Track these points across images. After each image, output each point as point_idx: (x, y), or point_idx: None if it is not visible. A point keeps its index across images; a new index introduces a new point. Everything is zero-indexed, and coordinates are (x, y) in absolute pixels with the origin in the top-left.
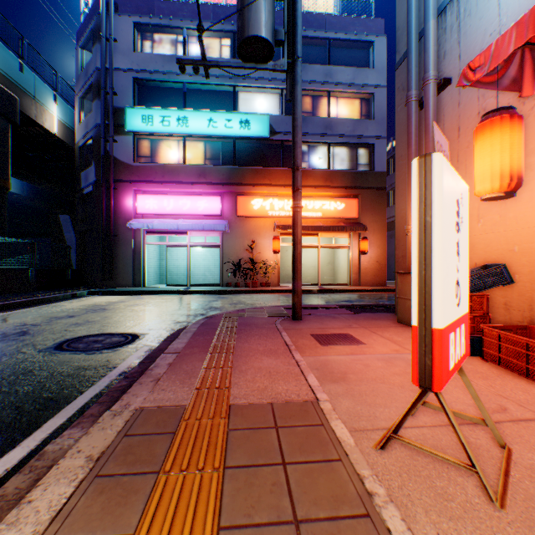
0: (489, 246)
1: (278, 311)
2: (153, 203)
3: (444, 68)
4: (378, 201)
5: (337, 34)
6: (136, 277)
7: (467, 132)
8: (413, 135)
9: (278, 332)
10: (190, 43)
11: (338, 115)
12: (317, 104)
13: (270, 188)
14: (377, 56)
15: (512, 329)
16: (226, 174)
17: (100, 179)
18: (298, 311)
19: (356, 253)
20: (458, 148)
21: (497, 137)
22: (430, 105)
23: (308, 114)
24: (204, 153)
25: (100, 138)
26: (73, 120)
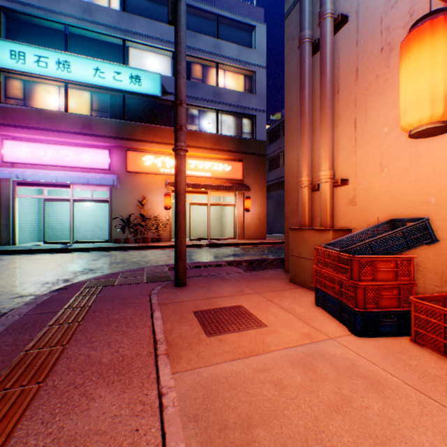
0: (396, 198)
1: (161, 273)
2: (26, 151)
3: (339, 7)
4: (259, 165)
5: (225, 12)
6: (3, 235)
7: (368, 72)
8: (307, 79)
9: (150, 311)
10: None
11: (226, 86)
12: (207, 73)
13: (162, 146)
14: (258, 40)
15: (440, 299)
16: (115, 127)
17: None
18: (181, 275)
19: (241, 211)
20: (356, 91)
21: (441, 45)
22: (327, 42)
23: (199, 81)
24: (90, 103)
25: None
26: None
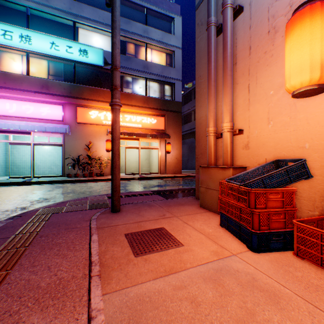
0: (279, 143)
1: (101, 201)
2: None
3: (237, 0)
4: (177, 119)
5: (152, 6)
6: None
7: (258, 49)
8: (213, 54)
9: (89, 235)
10: None
11: (153, 61)
12: (138, 50)
13: (104, 104)
14: (176, 28)
15: (314, 221)
16: (67, 88)
17: None
18: (116, 203)
19: (164, 153)
20: (250, 63)
21: (318, 24)
22: (228, 25)
23: (133, 56)
24: (48, 69)
25: None
26: None
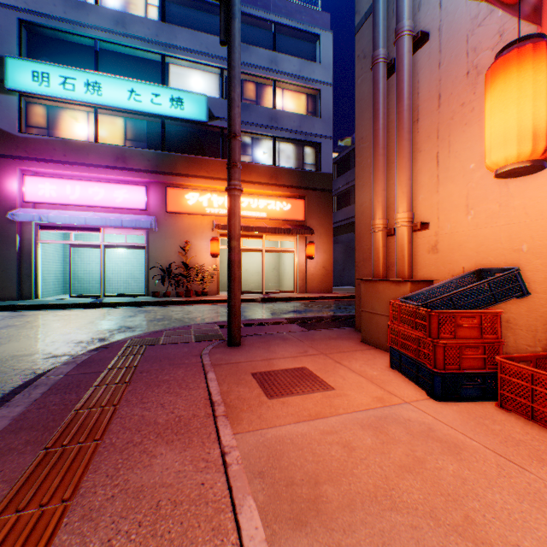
0: (484, 244)
1: (211, 331)
2: (50, 189)
3: (419, 22)
4: (325, 203)
5: (283, 19)
6: (24, 287)
7: (452, 99)
8: (381, 106)
9: (203, 372)
10: None
11: (285, 108)
12: (261, 92)
13: (208, 181)
14: (324, 51)
15: (531, 360)
16: (153, 160)
17: None
18: (235, 333)
19: (303, 258)
20: (439, 121)
21: (529, 76)
22: (405, 64)
23: (252, 103)
24: (124, 132)
25: None
26: None
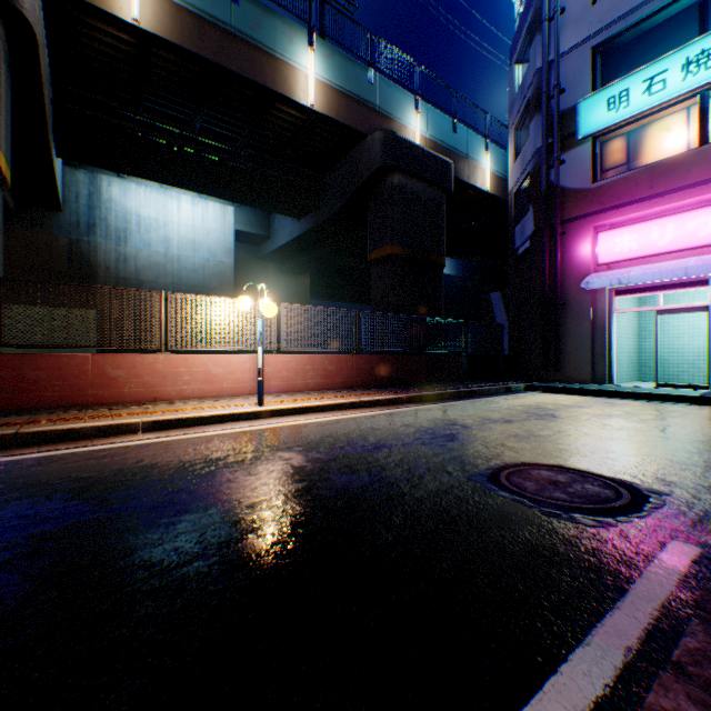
0: None
1: None
2: (626, 241)
3: None
4: None
5: None
6: (594, 368)
7: None
8: None
9: None
10: None
11: None
12: None
13: None
14: None
15: None
16: None
17: (539, 226)
18: None
19: None
20: None
21: None
22: None
23: None
24: None
25: (539, 168)
26: (505, 166)
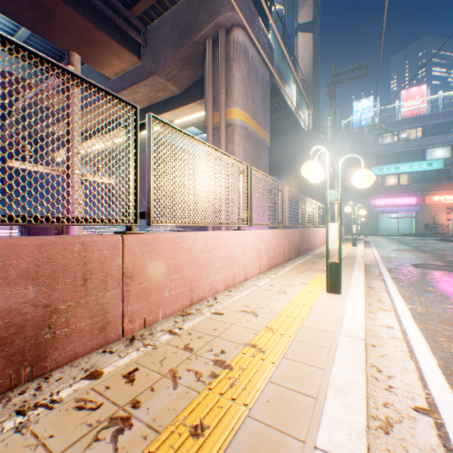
0: None
1: None
2: (382, 202)
3: None
4: None
5: None
6: (373, 230)
7: None
8: None
9: None
10: (397, 134)
11: None
12: None
13: (443, 191)
14: None
15: None
16: (418, 187)
17: (360, 194)
18: None
19: None
20: None
21: None
22: None
23: None
24: (405, 178)
25: None
26: None
